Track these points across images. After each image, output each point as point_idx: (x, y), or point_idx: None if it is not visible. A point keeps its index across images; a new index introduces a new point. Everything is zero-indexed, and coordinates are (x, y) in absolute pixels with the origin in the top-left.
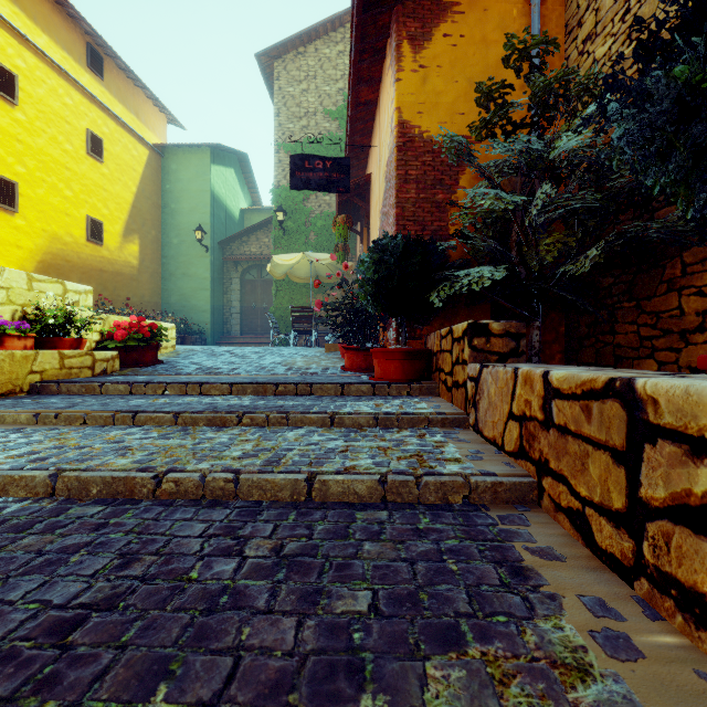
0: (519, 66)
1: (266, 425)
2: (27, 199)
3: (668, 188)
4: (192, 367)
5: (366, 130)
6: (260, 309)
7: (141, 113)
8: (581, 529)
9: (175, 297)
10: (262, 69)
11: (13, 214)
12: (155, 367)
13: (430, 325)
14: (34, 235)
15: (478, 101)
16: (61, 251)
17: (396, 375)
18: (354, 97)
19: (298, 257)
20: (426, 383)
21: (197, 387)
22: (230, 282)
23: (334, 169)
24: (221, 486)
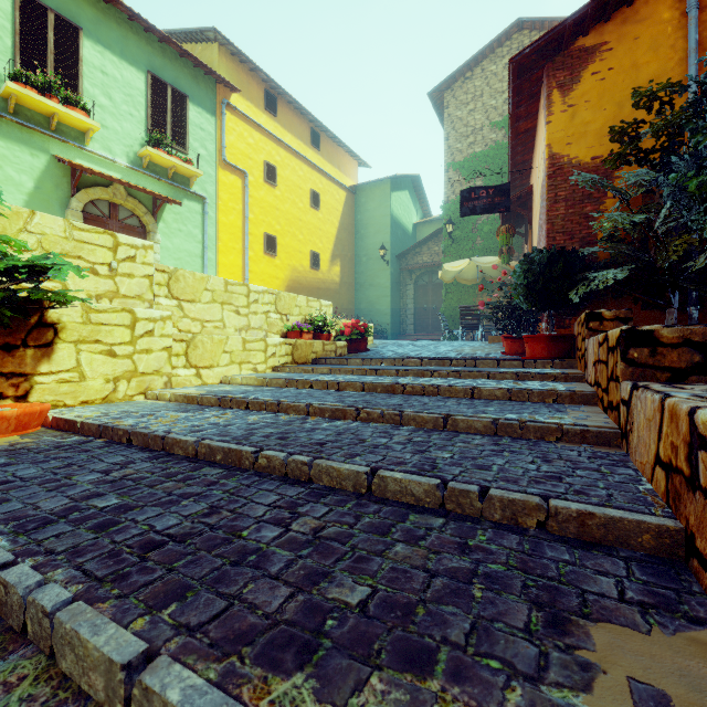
0: (649, 106)
1: (447, 378)
2: (281, 246)
3: (695, 226)
4: (390, 353)
5: (527, 150)
6: (430, 310)
7: (341, 165)
8: (602, 404)
9: (363, 304)
10: (433, 103)
11: (275, 258)
12: (367, 353)
13: (578, 316)
14: (284, 269)
15: (611, 139)
16: (297, 278)
17: (542, 354)
18: (513, 132)
19: (466, 264)
20: (567, 360)
21: (400, 361)
22: (405, 288)
23: (495, 195)
24: (431, 390)
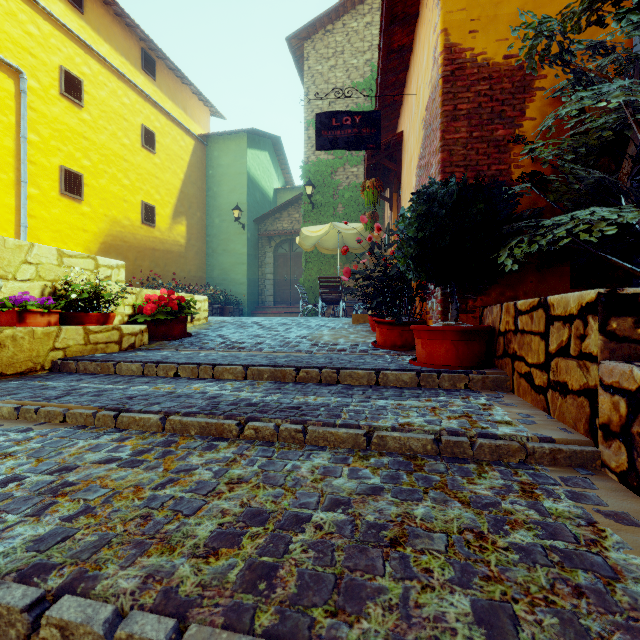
0: None
1: (275, 440)
2: (91, 188)
3: None
4: (217, 341)
5: (397, 84)
6: (291, 281)
7: (188, 107)
8: None
9: (216, 272)
10: (292, 52)
11: (80, 202)
12: (182, 340)
13: (486, 294)
14: (98, 220)
15: None
16: (120, 233)
17: (446, 359)
18: (385, 42)
19: (326, 228)
20: (491, 373)
21: (209, 369)
22: (264, 256)
23: (363, 124)
24: None
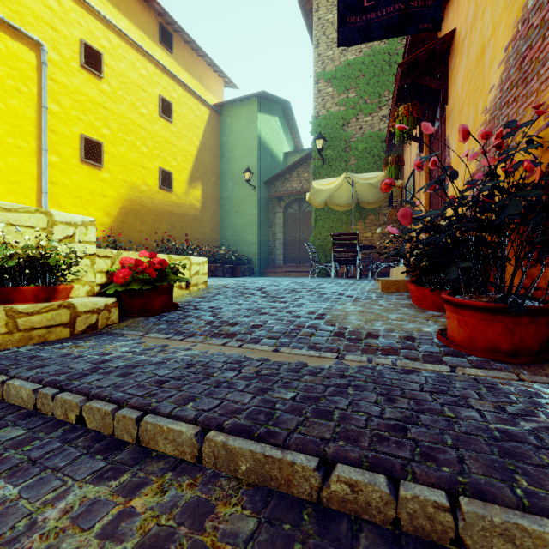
0: None
1: None
2: (111, 156)
3: None
4: (203, 319)
5: None
6: (300, 240)
7: (203, 79)
8: None
9: (229, 233)
10: (301, 6)
11: (100, 169)
12: (161, 317)
13: None
14: (117, 186)
15: None
16: (138, 198)
17: None
18: None
19: (340, 179)
20: None
21: (130, 422)
22: (274, 216)
23: None
24: None
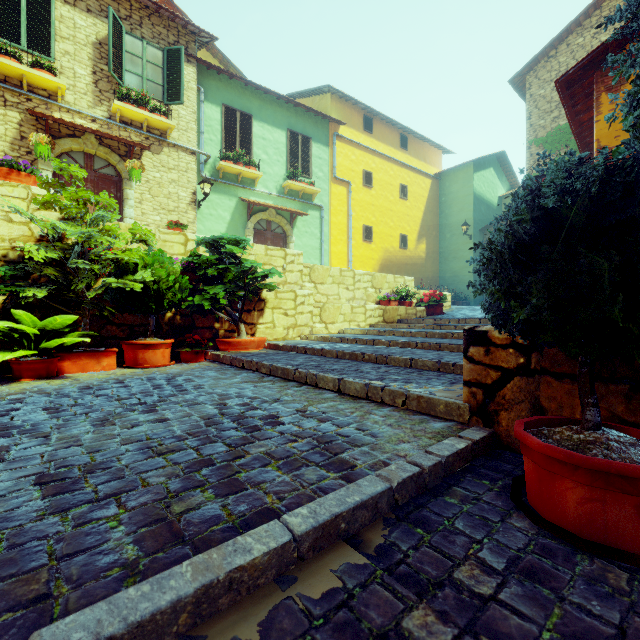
0: None
1: None
2: (375, 233)
3: None
4: (461, 315)
5: None
6: None
7: (427, 157)
8: None
9: (447, 275)
10: (514, 87)
11: (371, 243)
12: (441, 315)
13: None
14: (378, 251)
15: None
16: (388, 257)
17: None
18: (574, 124)
19: None
20: None
21: (463, 320)
22: None
23: None
24: None
